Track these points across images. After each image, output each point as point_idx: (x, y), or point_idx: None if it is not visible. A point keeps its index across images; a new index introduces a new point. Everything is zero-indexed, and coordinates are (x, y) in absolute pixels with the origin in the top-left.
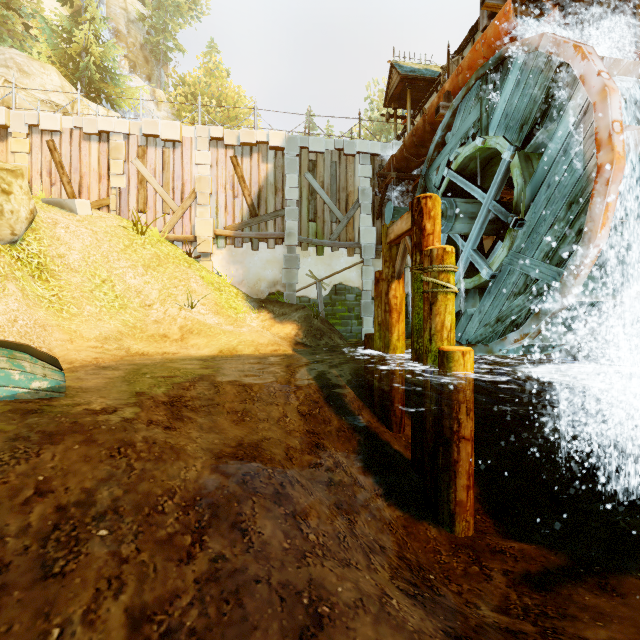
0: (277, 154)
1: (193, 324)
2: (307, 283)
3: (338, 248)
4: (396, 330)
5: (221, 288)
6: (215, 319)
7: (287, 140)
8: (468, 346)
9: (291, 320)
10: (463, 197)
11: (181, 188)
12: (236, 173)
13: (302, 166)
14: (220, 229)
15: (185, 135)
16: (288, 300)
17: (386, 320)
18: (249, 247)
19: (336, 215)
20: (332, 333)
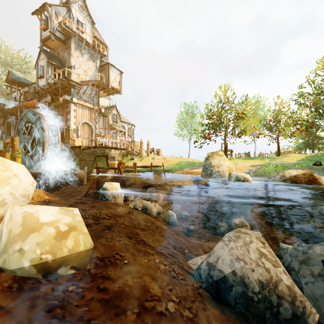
0: None
1: None
2: None
3: None
4: None
5: None
6: None
7: None
8: (29, 168)
9: None
10: (30, 132)
11: None
12: None
13: None
14: None
15: None
16: None
17: None
18: None
19: None
20: None
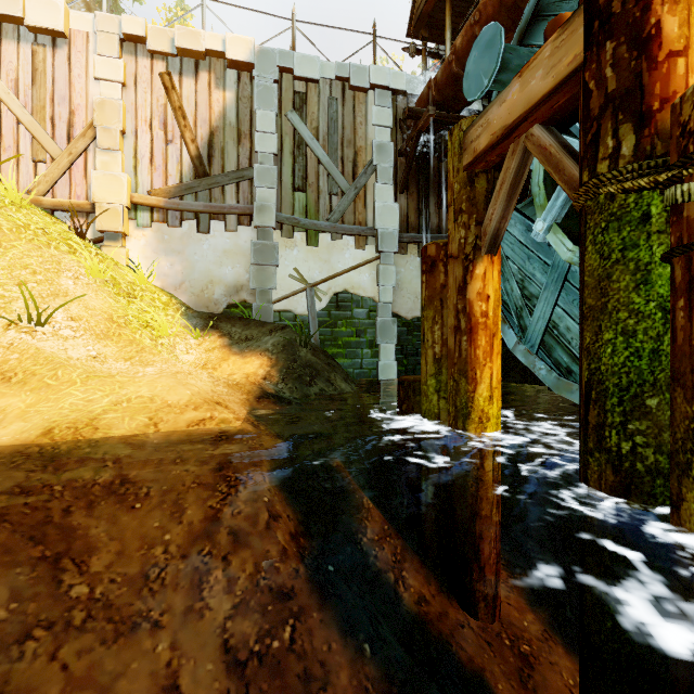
0: (241, 77)
1: (21, 359)
2: (291, 289)
3: (341, 235)
4: (485, 375)
5: (134, 292)
6: (92, 348)
7: (258, 54)
8: None
9: (259, 349)
10: None
11: (68, 118)
12: (170, 101)
13: (283, 100)
14: (140, 194)
15: (75, 27)
16: (259, 316)
17: (460, 351)
18: (193, 227)
19: (338, 182)
20: (332, 372)
